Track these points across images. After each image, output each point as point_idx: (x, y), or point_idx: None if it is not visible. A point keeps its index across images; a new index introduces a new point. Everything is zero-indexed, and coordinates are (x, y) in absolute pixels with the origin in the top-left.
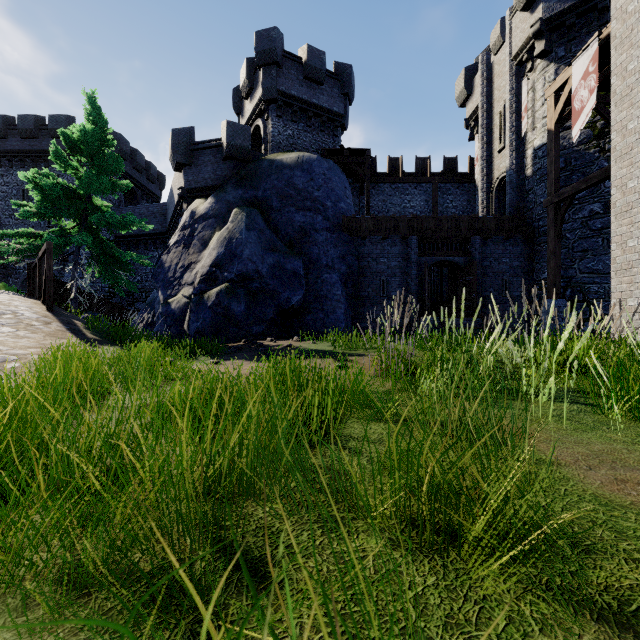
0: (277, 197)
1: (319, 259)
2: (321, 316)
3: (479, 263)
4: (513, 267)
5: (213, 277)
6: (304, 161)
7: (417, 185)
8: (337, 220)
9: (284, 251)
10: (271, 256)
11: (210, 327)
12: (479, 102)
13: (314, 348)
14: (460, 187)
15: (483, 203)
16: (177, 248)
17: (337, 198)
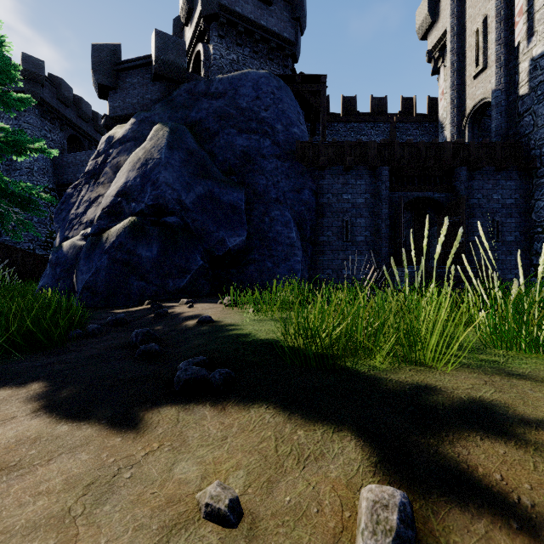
0: (214, 117)
1: (267, 191)
2: (269, 265)
3: (466, 200)
4: (506, 205)
5: (117, 210)
6: (249, 78)
7: (374, 125)
8: (289, 146)
9: (220, 179)
10: (201, 183)
11: (105, 280)
12: (448, 25)
13: (252, 332)
14: (420, 127)
15: (453, 138)
16: (86, 179)
17: (289, 121)
